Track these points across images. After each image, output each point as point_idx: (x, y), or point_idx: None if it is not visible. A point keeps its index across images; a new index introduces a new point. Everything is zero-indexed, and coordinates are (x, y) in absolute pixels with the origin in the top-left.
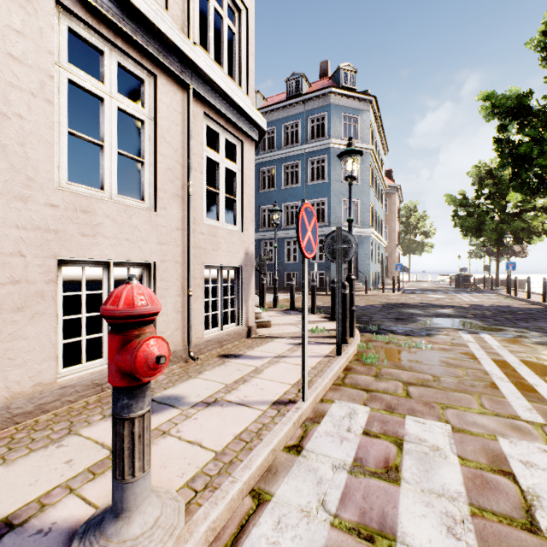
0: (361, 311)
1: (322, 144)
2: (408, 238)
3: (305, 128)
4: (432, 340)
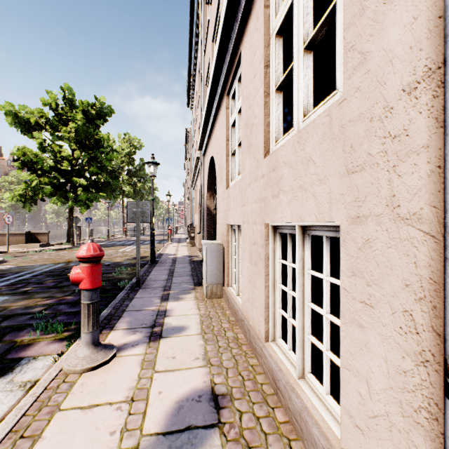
0: None
1: None
2: None
3: None
4: None
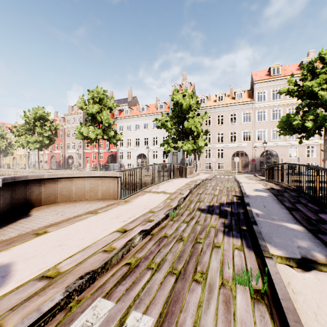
0: None
1: None
2: None
3: None
4: None
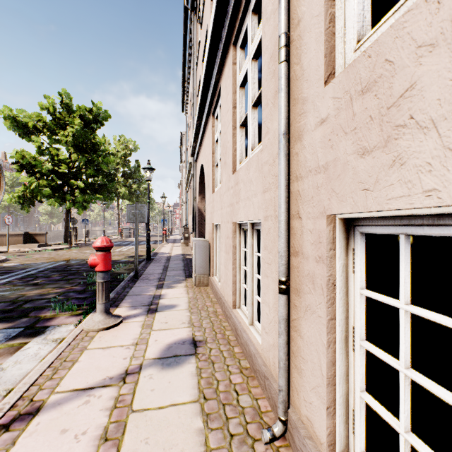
0: None
1: None
2: None
3: None
4: None
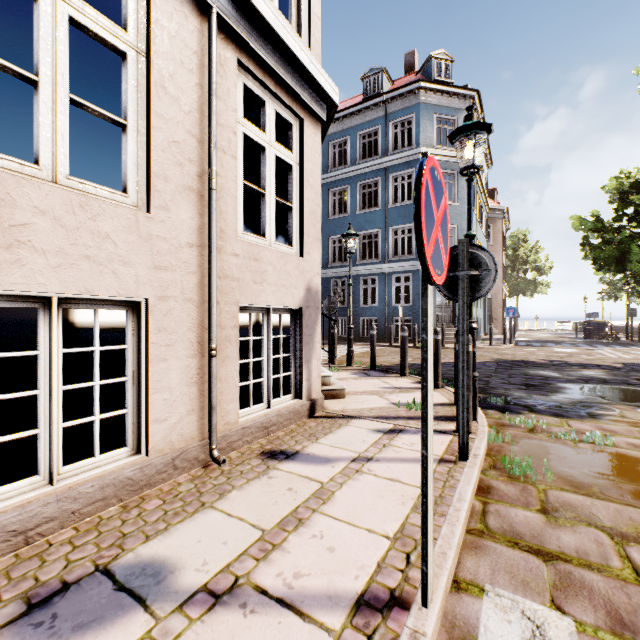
0: None
1: (409, 155)
2: (516, 275)
3: (386, 136)
4: (604, 427)
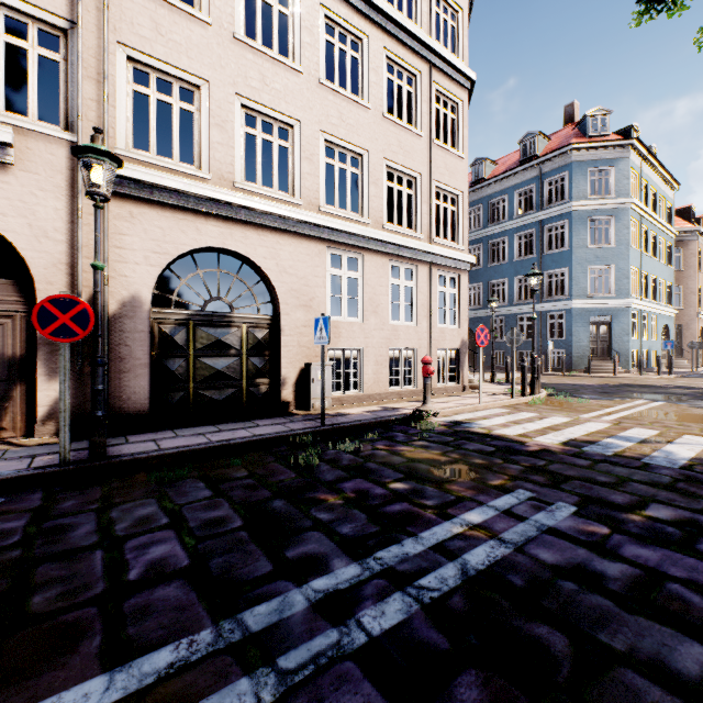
0: (576, 387)
1: (561, 209)
2: None
3: (541, 193)
4: (600, 401)
